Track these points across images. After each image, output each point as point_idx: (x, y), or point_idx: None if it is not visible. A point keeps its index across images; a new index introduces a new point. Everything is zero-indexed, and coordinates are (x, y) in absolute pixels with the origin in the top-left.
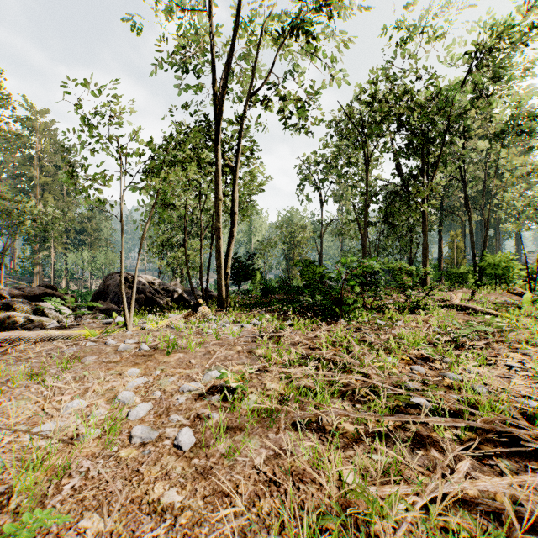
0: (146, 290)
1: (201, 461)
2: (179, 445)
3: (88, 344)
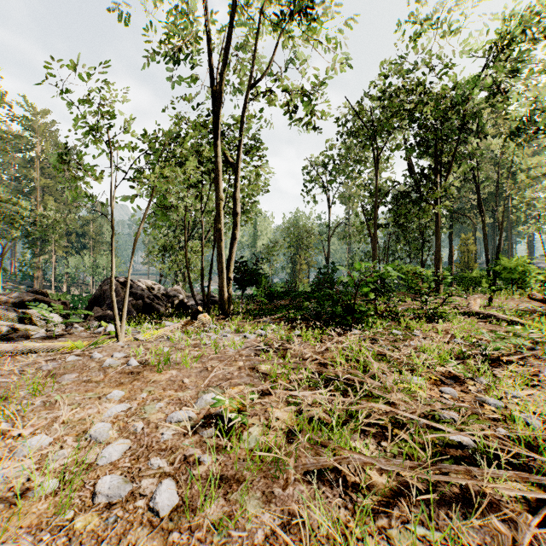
0: (145, 295)
1: (182, 535)
2: (155, 508)
3: (71, 358)
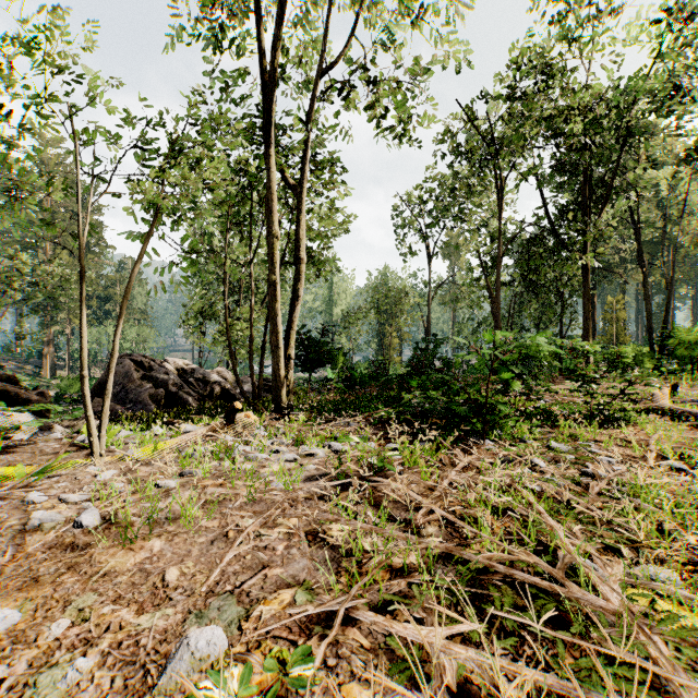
0: (169, 381)
1: None
2: None
3: None
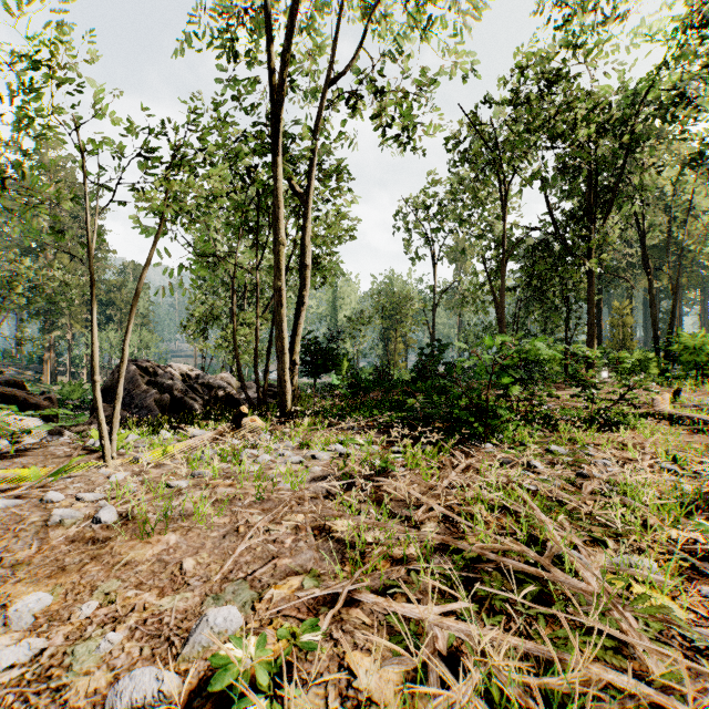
0: (174, 387)
1: None
2: None
3: (5, 503)
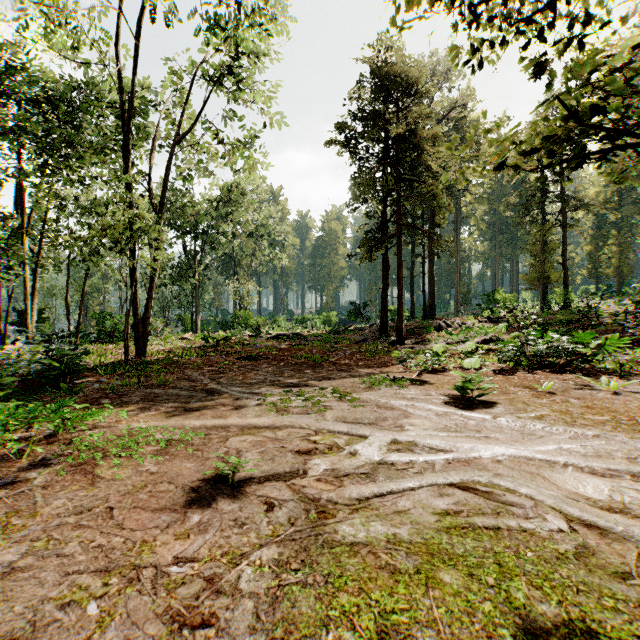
0: None
1: None
2: None
3: None
